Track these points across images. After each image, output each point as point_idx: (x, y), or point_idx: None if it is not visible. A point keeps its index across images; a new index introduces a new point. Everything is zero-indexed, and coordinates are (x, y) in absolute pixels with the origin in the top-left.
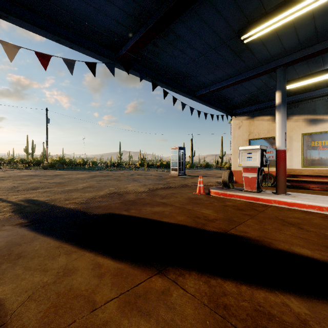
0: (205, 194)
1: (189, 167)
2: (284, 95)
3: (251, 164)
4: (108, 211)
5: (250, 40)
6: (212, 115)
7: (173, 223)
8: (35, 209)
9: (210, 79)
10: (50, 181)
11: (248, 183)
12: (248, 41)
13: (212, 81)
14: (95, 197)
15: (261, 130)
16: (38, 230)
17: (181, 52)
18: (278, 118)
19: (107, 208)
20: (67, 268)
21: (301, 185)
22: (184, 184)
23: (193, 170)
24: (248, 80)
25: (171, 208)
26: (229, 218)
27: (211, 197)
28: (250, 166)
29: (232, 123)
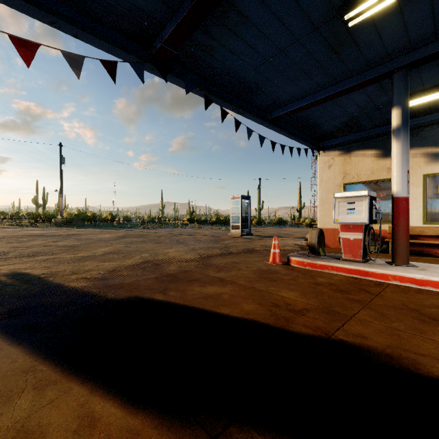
0: (283, 264)
1: (255, 223)
2: (405, 113)
3: (354, 219)
4: (133, 294)
5: (358, 21)
6: (291, 147)
7: (237, 317)
8: (19, 290)
9: (291, 92)
10: (59, 244)
11: (349, 248)
12: (354, 25)
13: (293, 95)
14: (118, 269)
15: (361, 171)
16: (6, 332)
17: (247, 45)
18: (395, 149)
19: (133, 287)
20: (25, 428)
21: (423, 251)
22: (250, 249)
23: (261, 228)
24: (347, 92)
25: (232, 288)
26: (327, 307)
27: (293, 268)
28: (353, 223)
29: (319, 160)
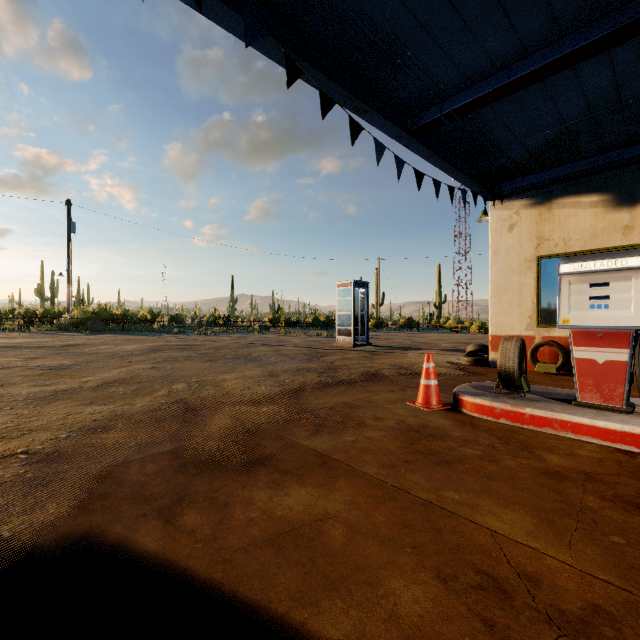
0: (446, 410)
1: (373, 326)
2: None
3: (610, 319)
4: (82, 523)
5: None
6: (451, 187)
7: None
8: None
9: (462, 63)
10: (32, 364)
11: (594, 381)
12: None
13: (466, 73)
14: (105, 424)
15: (572, 233)
16: None
17: None
18: None
19: (101, 491)
20: None
21: None
22: (372, 372)
23: (383, 334)
24: (582, 58)
25: (351, 493)
26: None
27: (472, 422)
28: (606, 327)
29: (492, 217)
